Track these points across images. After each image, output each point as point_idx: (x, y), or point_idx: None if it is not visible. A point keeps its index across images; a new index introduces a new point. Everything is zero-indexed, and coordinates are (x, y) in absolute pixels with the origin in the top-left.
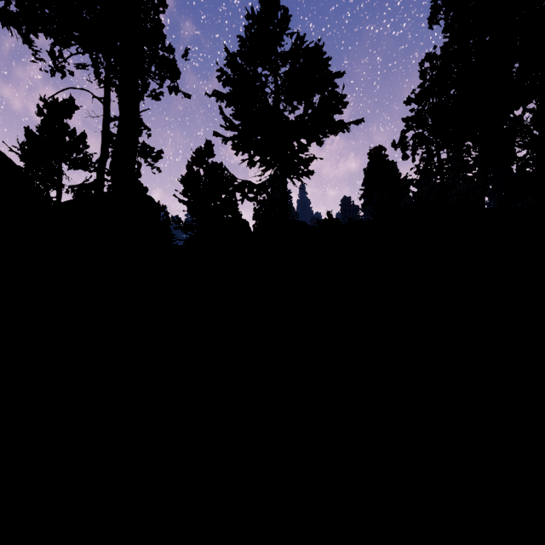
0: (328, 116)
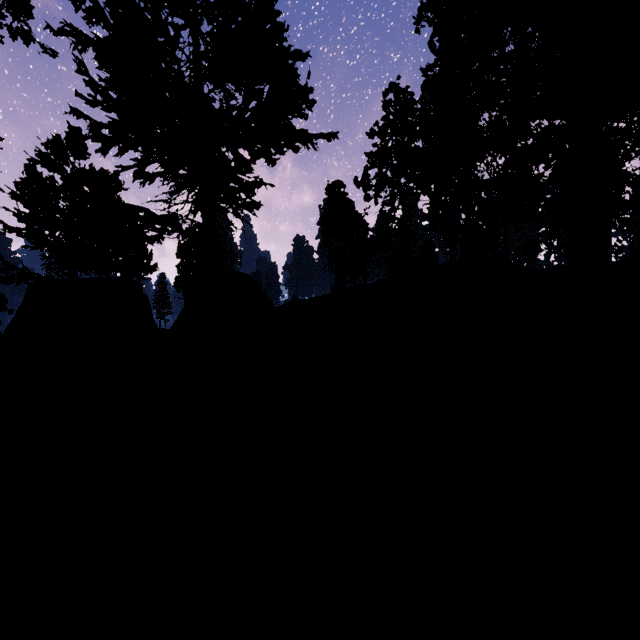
0: (284, 117)
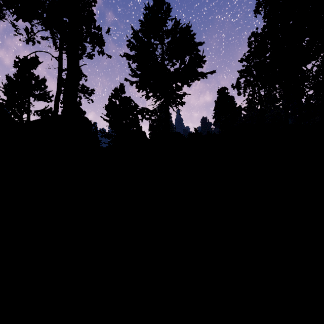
0: (194, 69)
